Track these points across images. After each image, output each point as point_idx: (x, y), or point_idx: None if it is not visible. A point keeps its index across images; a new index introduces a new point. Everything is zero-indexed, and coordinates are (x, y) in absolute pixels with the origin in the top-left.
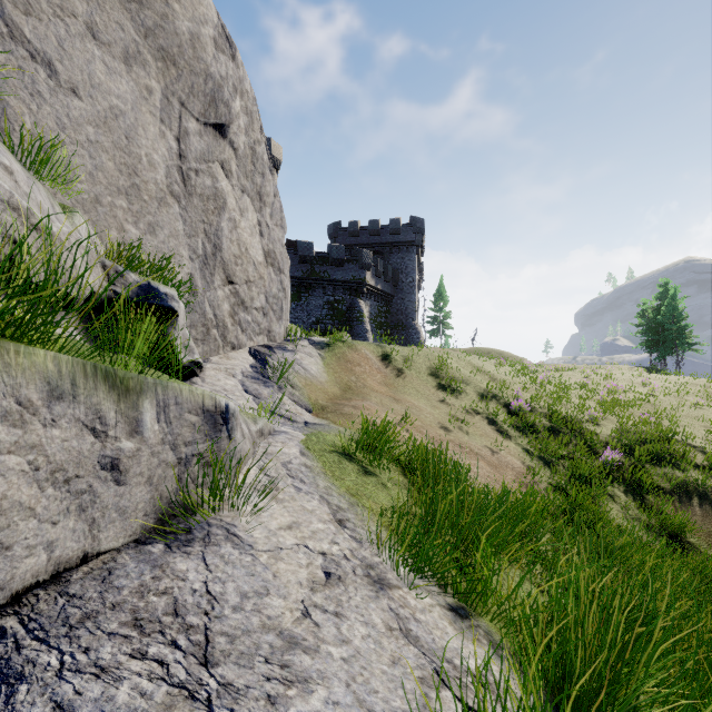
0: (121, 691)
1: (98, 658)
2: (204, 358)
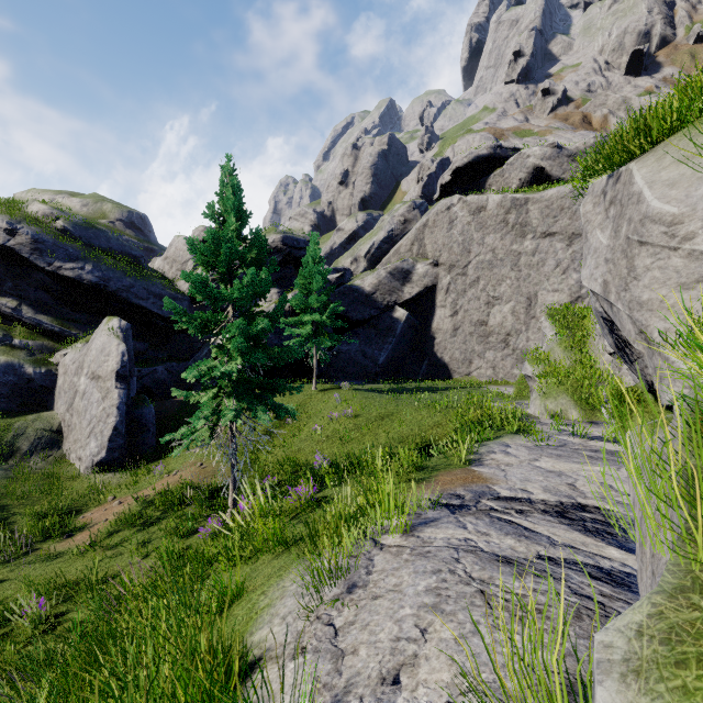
0: (518, 585)
1: (544, 597)
2: None
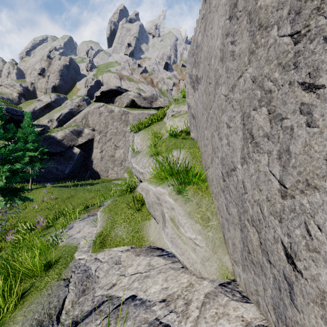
0: None
1: None
2: (247, 293)
